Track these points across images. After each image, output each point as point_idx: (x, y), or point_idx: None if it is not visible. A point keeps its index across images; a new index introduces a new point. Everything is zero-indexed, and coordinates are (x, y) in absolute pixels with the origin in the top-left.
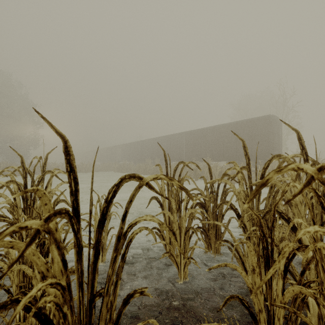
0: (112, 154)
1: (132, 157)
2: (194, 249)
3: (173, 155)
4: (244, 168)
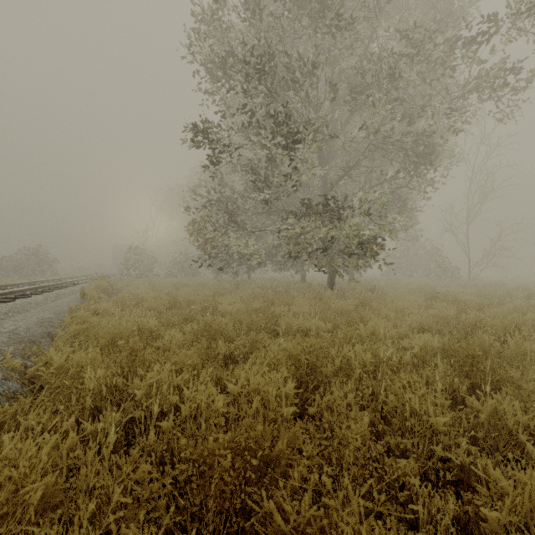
0: None
1: None
2: None
3: None
4: None
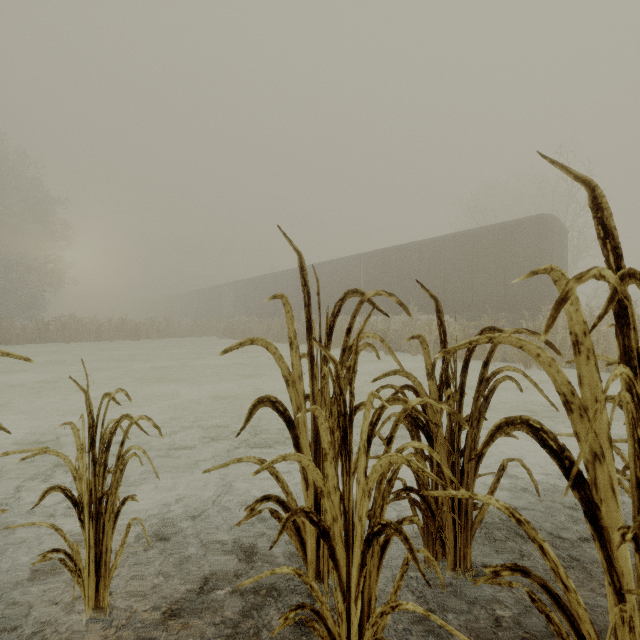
0: (216, 301)
1: (256, 308)
2: (399, 588)
3: None
4: (632, 280)
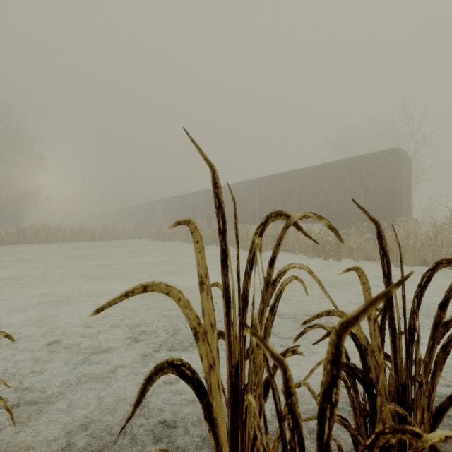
0: (151, 213)
1: (179, 218)
2: None
3: (240, 214)
4: None
